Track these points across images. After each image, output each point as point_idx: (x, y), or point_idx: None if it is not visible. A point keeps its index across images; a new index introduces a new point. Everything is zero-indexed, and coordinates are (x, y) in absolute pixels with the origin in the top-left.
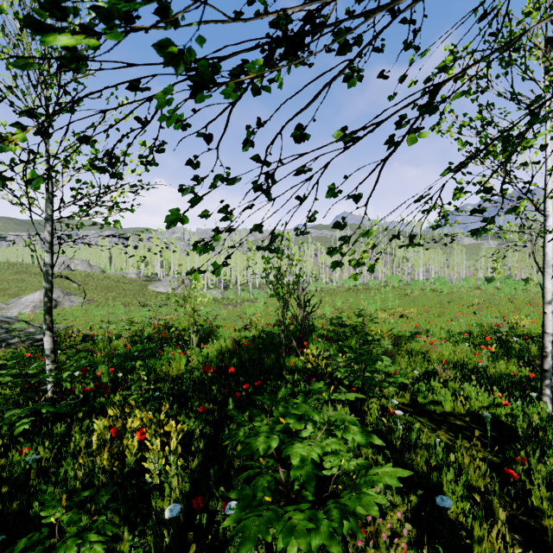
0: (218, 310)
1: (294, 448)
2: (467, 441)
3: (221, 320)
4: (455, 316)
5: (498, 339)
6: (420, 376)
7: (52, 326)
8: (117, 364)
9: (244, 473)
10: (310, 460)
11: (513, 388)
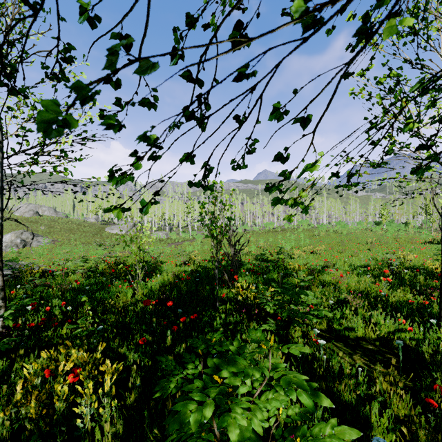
0: (163, 248)
1: (231, 416)
2: (380, 365)
3: (165, 257)
4: (355, 252)
5: (393, 271)
6: (333, 304)
7: (1, 265)
8: (70, 297)
9: (174, 436)
10: (251, 432)
11: (413, 314)
